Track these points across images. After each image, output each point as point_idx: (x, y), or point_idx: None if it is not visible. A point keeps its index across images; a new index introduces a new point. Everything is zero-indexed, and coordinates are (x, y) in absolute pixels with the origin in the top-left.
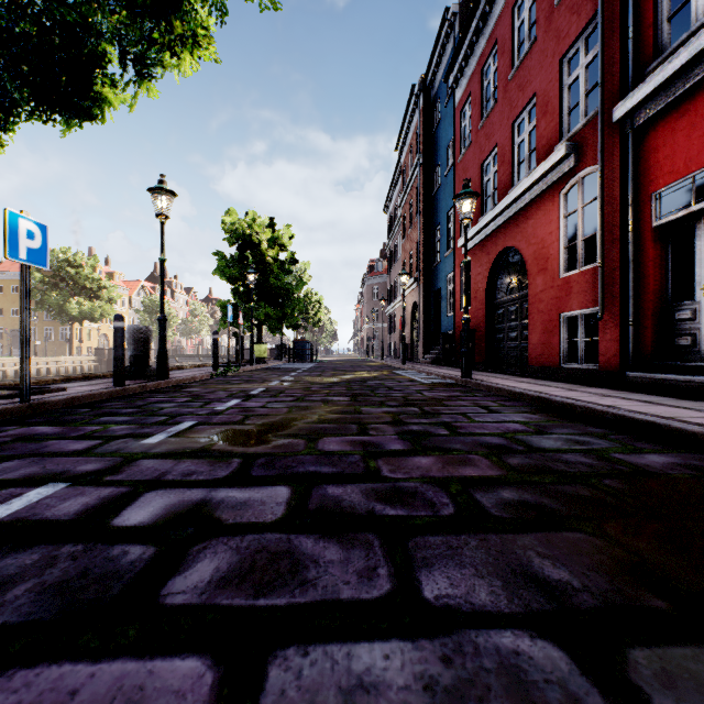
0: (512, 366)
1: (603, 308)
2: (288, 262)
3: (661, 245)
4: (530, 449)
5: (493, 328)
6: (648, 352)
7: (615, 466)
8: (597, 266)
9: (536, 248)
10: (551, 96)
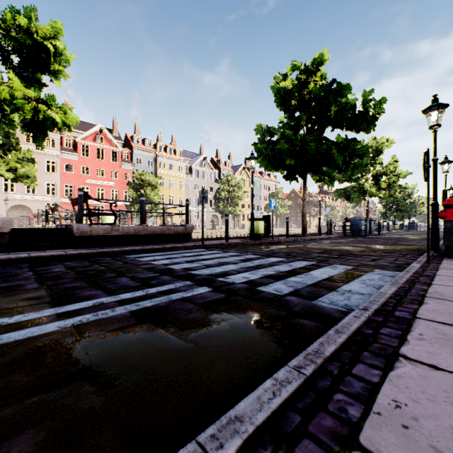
0: None
1: None
2: (406, 196)
3: None
4: None
5: None
6: None
7: None
8: None
9: None
10: None
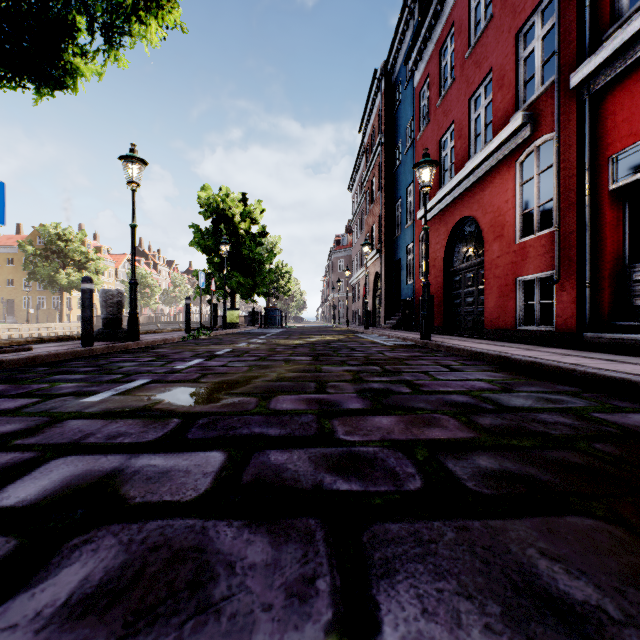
0: (468, 330)
1: (559, 271)
2: (260, 235)
3: (618, 208)
4: (501, 408)
5: (450, 294)
6: (605, 313)
7: (601, 427)
8: (554, 231)
9: (492, 216)
10: (507, 69)
